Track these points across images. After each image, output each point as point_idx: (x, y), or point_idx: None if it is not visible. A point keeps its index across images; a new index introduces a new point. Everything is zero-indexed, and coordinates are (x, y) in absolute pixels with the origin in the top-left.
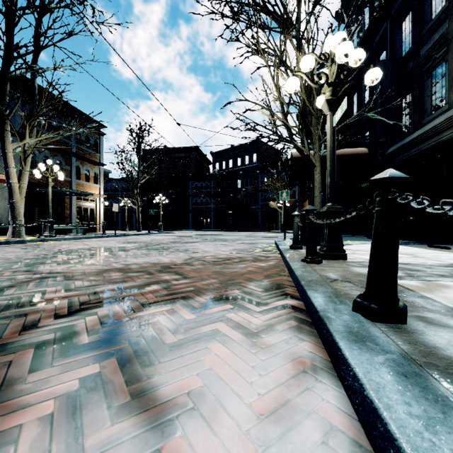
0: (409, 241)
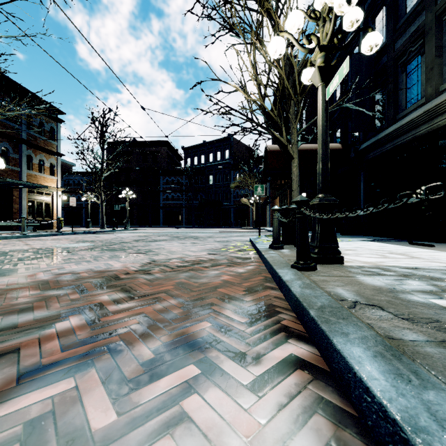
0: (383, 237)
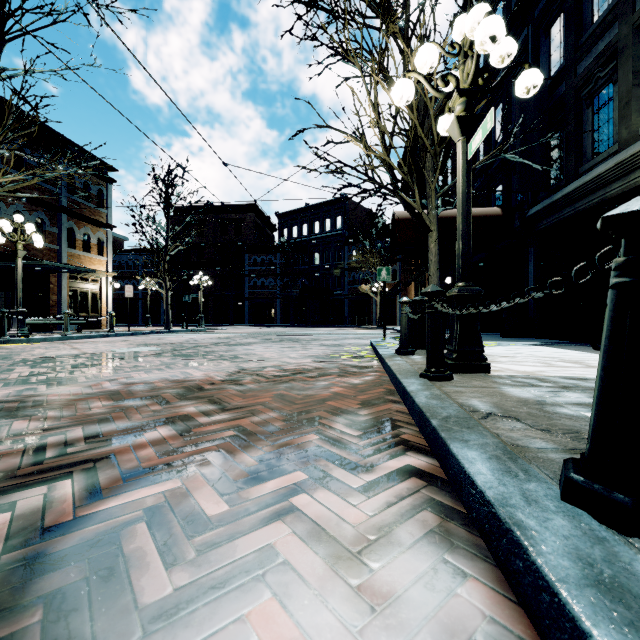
0: (560, 340)
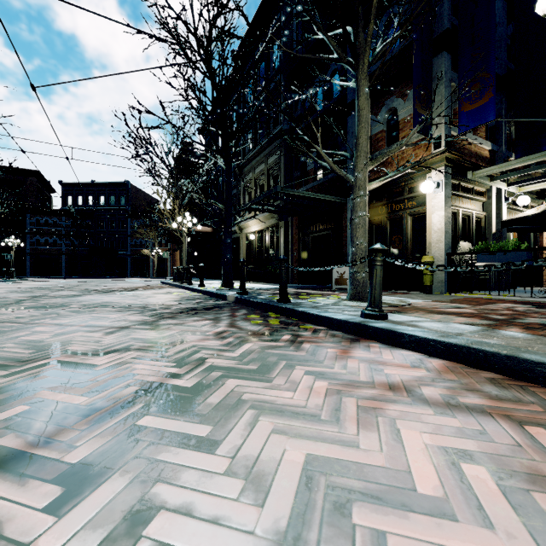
0: None
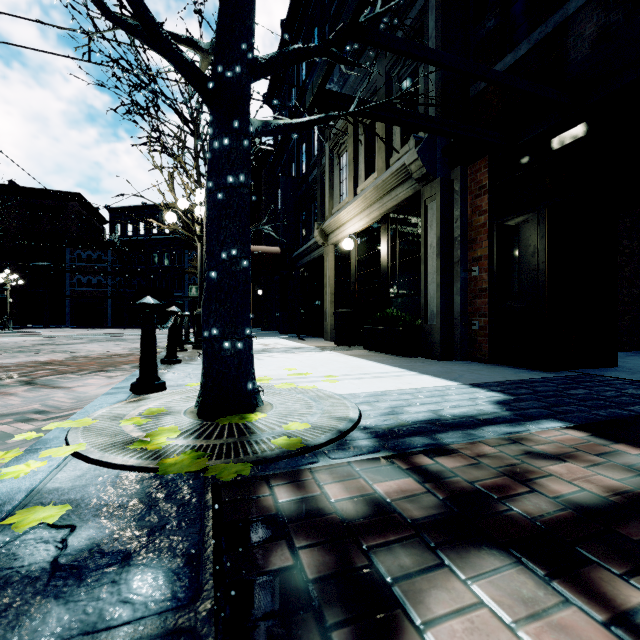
0: (305, 335)
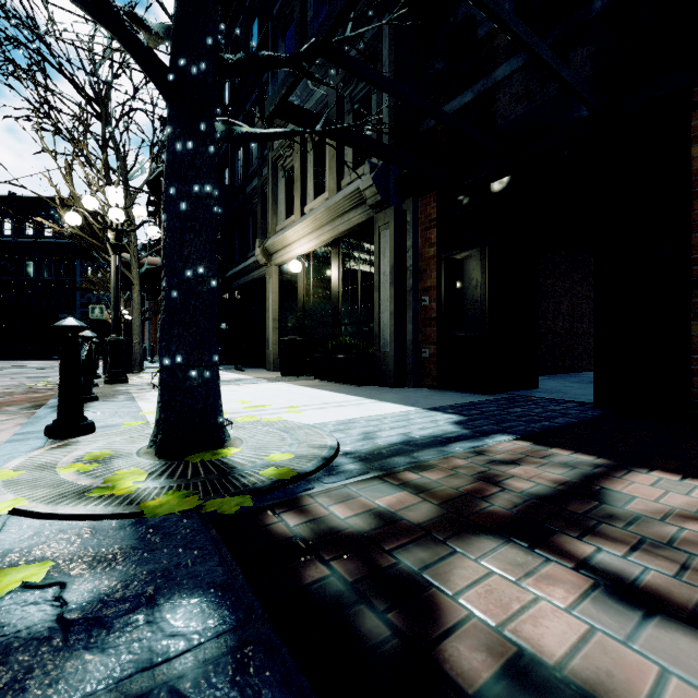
0: (242, 366)
